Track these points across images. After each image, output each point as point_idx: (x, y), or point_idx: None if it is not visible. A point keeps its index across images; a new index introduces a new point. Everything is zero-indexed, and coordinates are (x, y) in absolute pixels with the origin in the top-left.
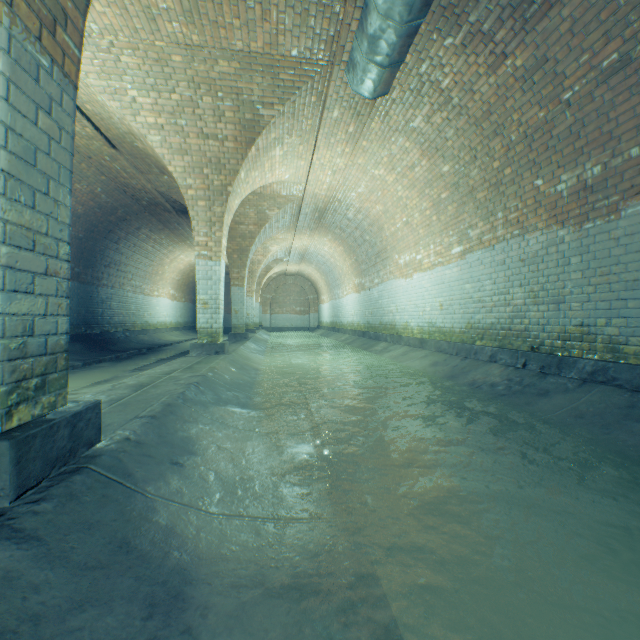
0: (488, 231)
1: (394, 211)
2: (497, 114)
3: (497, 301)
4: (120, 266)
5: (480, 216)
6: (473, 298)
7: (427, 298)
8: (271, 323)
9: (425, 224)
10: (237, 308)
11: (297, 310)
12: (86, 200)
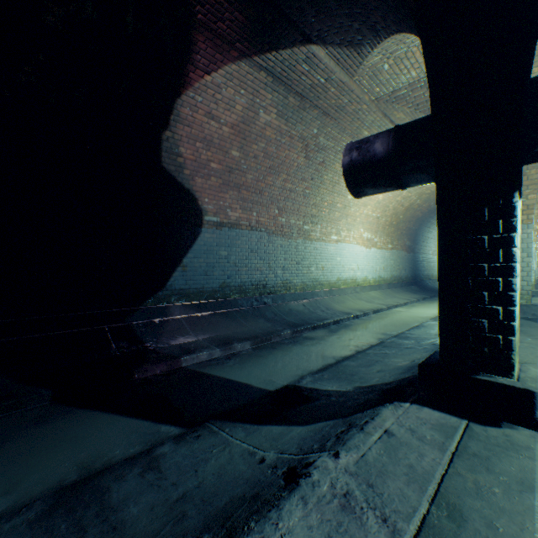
0: None
1: None
2: None
3: None
4: (427, 240)
5: None
6: None
7: None
8: None
9: None
10: None
11: None
12: (423, 210)
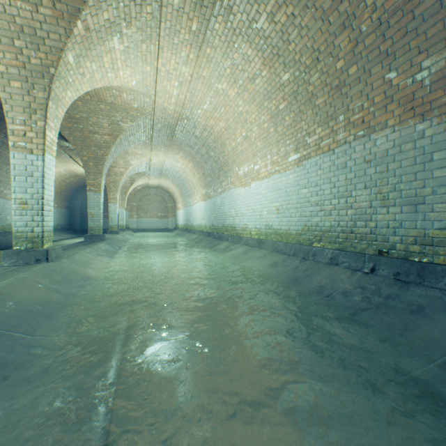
0: (328, 136)
1: (235, 127)
2: (349, 0)
3: (337, 204)
4: None
5: (319, 122)
6: (310, 202)
7: (264, 203)
8: (137, 225)
9: (263, 136)
10: (93, 212)
11: (159, 215)
12: None
